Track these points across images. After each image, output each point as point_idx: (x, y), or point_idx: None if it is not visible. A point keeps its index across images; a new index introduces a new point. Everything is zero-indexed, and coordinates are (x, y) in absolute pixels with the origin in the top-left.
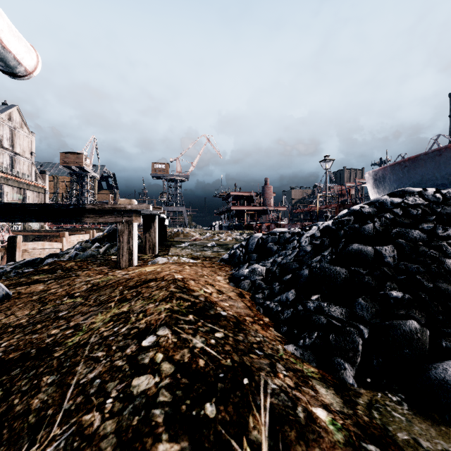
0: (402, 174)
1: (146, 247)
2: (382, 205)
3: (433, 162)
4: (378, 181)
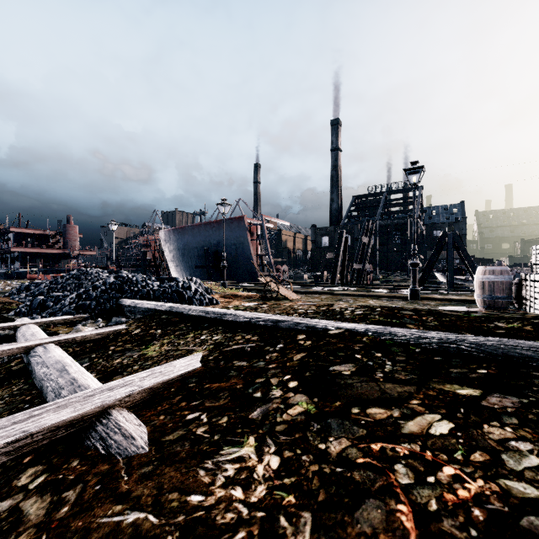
0: (178, 237)
1: None
2: (70, 274)
3: (191, 232)
4: (167, 239)
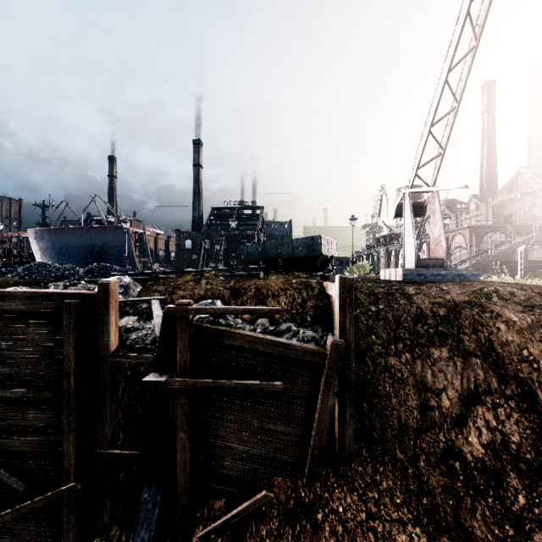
0: (55, 236)
1: None
2: (36, 264)
3: (72, 234)
4: (39, 238)
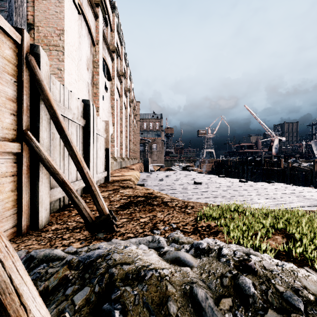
0: None
1: (288, 159)
2: None
3: None
4: (316, 144)
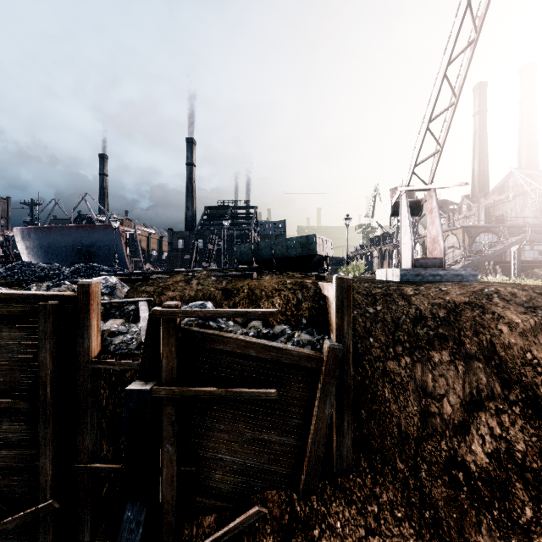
0: (42, 235)
1: None
2: (19, 264)
3: (60, 233)
4: (25, 236)
